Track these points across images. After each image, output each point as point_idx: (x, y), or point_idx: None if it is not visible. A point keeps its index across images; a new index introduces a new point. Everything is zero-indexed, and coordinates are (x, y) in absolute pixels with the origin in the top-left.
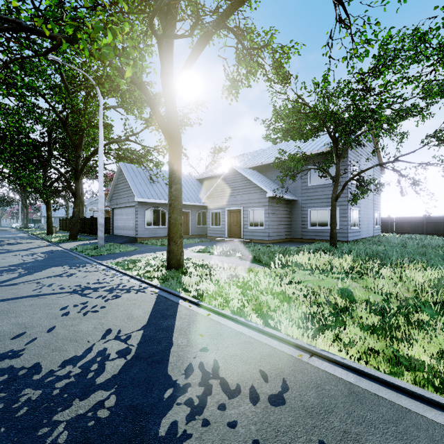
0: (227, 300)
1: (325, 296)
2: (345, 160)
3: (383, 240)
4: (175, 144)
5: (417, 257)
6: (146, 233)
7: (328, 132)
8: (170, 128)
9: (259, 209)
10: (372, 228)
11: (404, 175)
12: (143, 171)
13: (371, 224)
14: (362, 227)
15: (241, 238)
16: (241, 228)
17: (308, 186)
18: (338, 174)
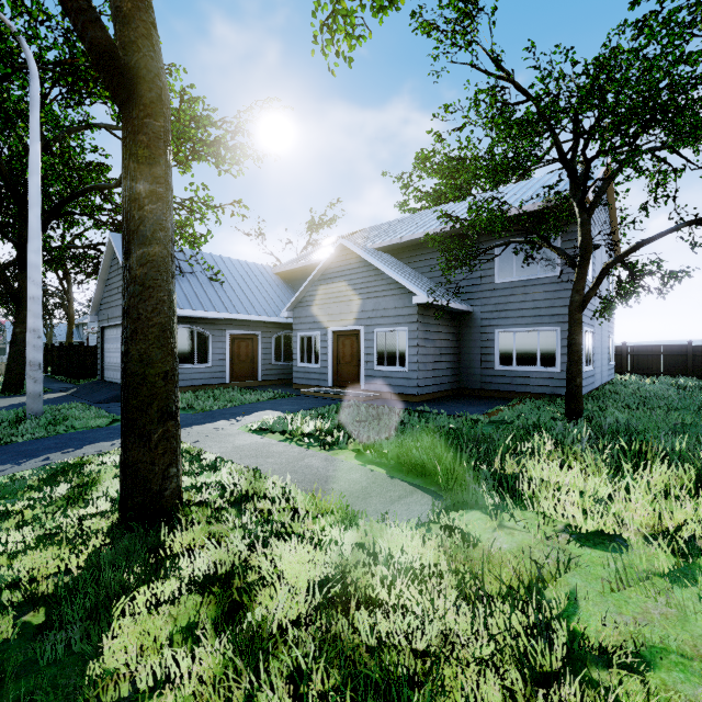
0: None
1: None
2: (574, 229)
3: (642, 392)
4: (141, 106)
5: None
6: None
7: (560, 154)
8: (121, 51)
9: (397, 330)
10: (606, 367)
11: None
12: None
13: (605, 359)
14: (596, 367)
15: (361, 389)
16: (361, 369)
17: (495, 285)
18: (587, 247)
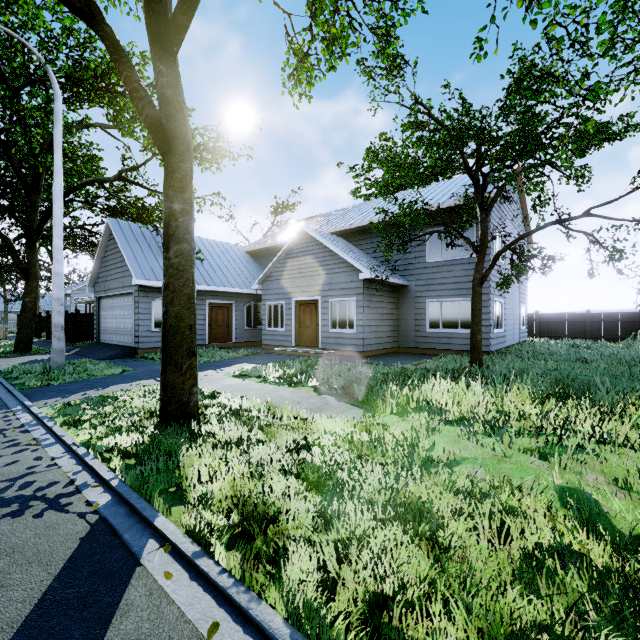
0: (280, 547)
1: (556, 539)
2: None
3: (541, 349)
4: (177, 156)
5: (636, 387)
6: (153, 340)
7: (467, 168)
8: (165, 121)
9: (347, 300)
10: (518, 330)
11: (597, 241)
12: (151, 235)
13: (517, 324)
14: (507, 330)
15: (318, 348)
16: (318, 331)
17: (426, 264)
18: (485, 239)
